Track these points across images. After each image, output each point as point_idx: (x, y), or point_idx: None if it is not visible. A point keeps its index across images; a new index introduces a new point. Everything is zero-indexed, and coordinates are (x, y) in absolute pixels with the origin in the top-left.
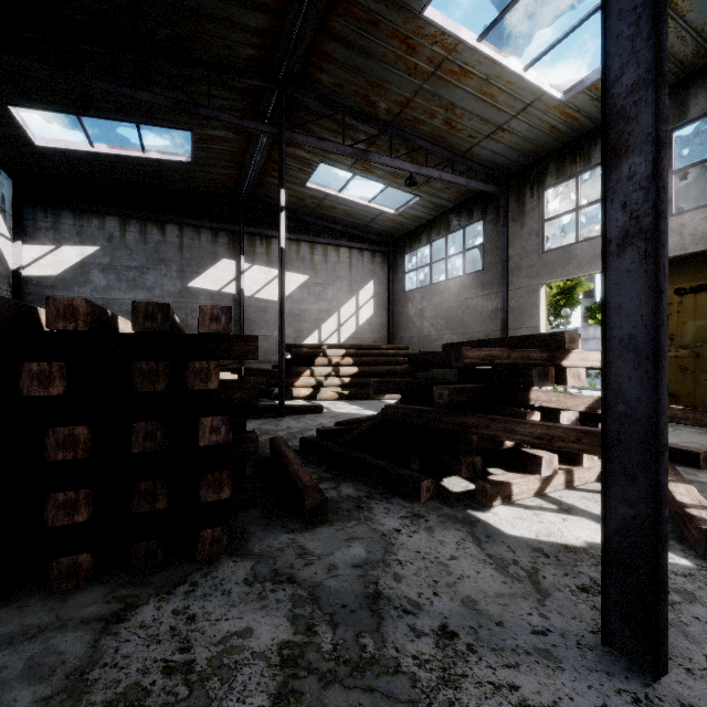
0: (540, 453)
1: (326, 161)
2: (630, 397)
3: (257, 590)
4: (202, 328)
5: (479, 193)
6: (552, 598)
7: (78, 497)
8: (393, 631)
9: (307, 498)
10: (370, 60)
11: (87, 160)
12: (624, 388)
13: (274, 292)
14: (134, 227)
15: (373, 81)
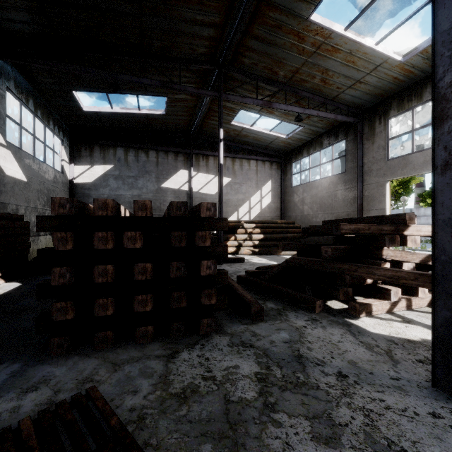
0: (390, 287)
1: (244, 108)
2: (449, 251)
3: (236, 349)
4: (202, 214)
5: (343, 123)
6: (401, 364)
7: (147, 298)
8: (312, 372)
9: (253, 307)
10: (275, 47)
11: (109, 117)
12: (445, 247)
13: (210, 188)
14: (131, 153)
15: (276, 59)
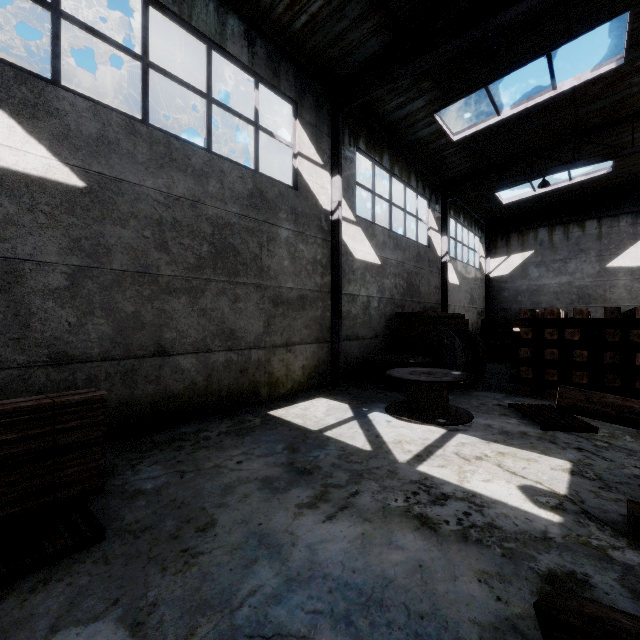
0: None
1: None
2: None
3: None
4: (637, 316)
5: None
6: None
7: (583, 374)
8: None
9: None
10: None
11: (529, 200)
12: None
13: None
14: (558, 230)
15: None
